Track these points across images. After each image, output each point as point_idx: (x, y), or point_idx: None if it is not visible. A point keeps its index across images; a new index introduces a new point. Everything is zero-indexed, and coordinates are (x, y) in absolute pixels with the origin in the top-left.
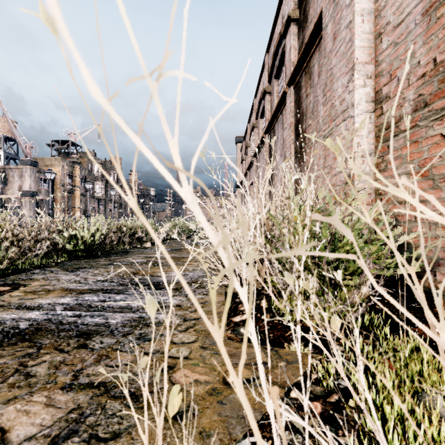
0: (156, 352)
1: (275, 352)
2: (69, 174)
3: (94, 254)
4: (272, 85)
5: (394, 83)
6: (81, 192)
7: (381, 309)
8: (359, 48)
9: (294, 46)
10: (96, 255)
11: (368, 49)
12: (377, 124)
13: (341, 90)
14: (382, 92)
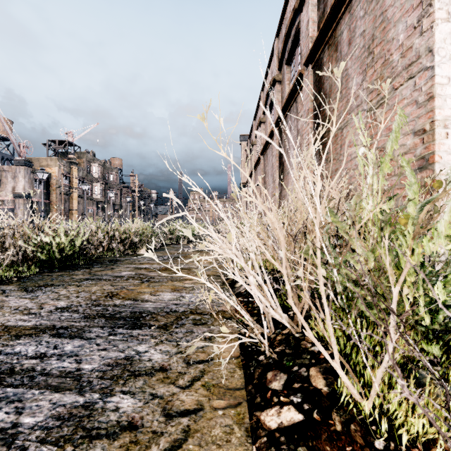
0: None
1: None
2: (66, 175)
3: (75, 264)
4: (282, 72)
5: None
6: (78, 194)
7: None
8: None
9: (313, 19)
10: (76, 265)
11: None
12: None
13: (405, 36)
14: None
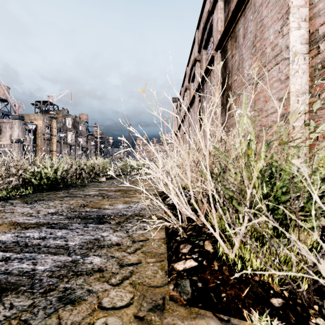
0: None
1: None
2: (48, 126)
3: (57, 187)
4: (201, 54)
5: None
6: (57, 140)
7: None
8: None
9: (221, 18)
10: (58, 188)
11: None
12: (312, 65)
13: (273, 37)
14: (319, 32)
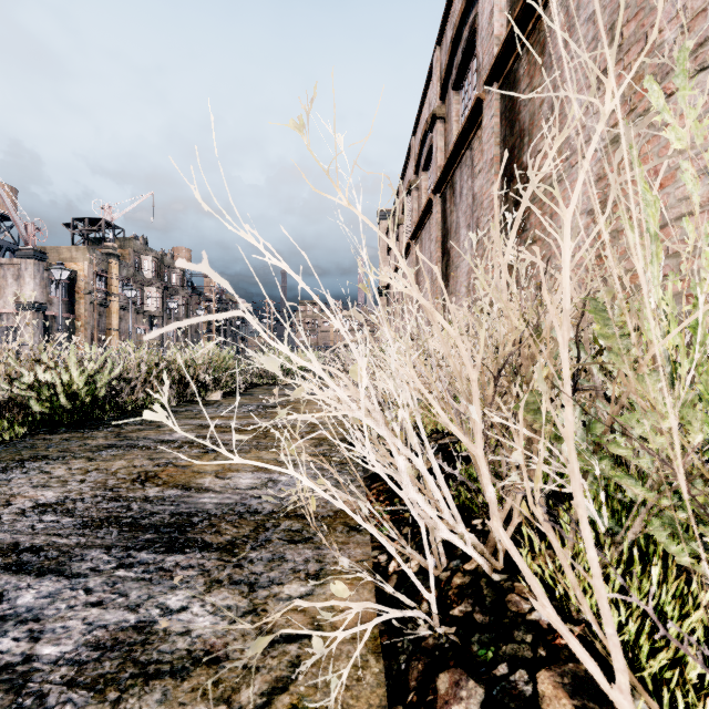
0: None
1: None
2: (100, 274)
3: (97, 419)
4: (447, 102)
5: None
6: (121, 305)
7: None
8: None
9: (500, 6)
10: (99, 421)
11: None
12: None
13: None
14: None
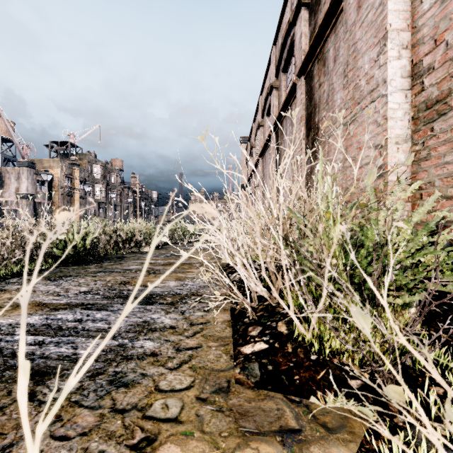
0: (131, 408)
1: (306, 408)
2: (68, 176)
3: (86, 260)
4: (279, 79)
5: (441, 50)
6: (80, 195)
7: (439, 336)
8: (393, 12)
9: (305, 33)
10: (87, 261)
11: (404, 13)
12: (415, 104)
13: (369, 66)
14: (423, 64)
